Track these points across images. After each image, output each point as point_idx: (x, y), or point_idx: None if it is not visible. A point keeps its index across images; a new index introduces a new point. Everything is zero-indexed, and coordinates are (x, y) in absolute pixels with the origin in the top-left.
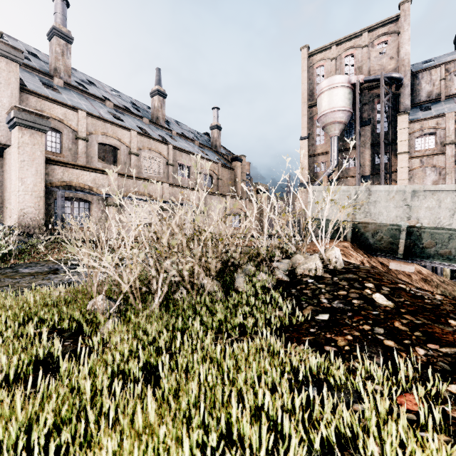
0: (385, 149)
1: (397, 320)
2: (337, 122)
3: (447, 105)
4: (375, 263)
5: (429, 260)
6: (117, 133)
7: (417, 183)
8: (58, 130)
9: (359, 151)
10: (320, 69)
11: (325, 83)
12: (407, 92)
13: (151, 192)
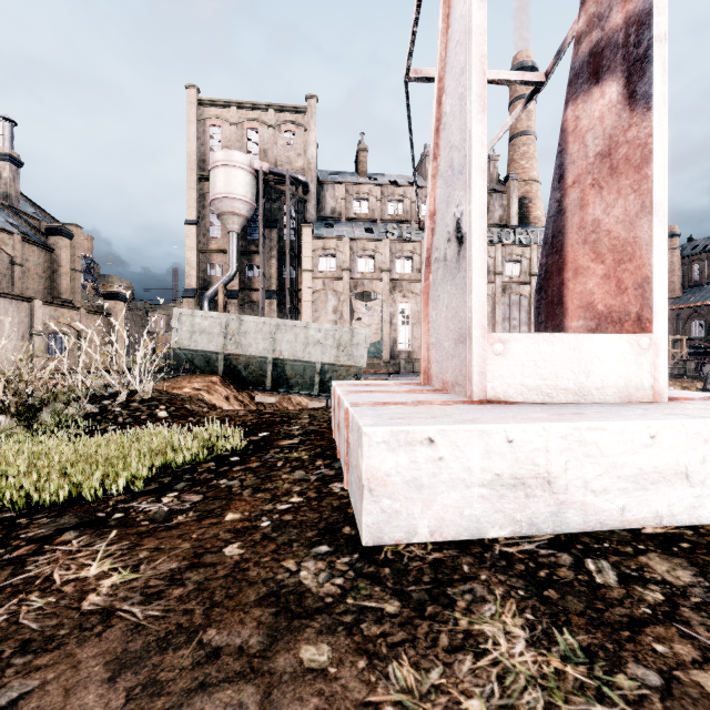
0: (293, 262)
1: (160, 422)
2: (236, 214)
3: (347, 228)
4: (244, 397)
5: (294, 390)
6: None
7: (321, 307)
8: None
9: (264, 258)
10: (215, 130)
11: (221, 155)
12: (313, 201)
13: None
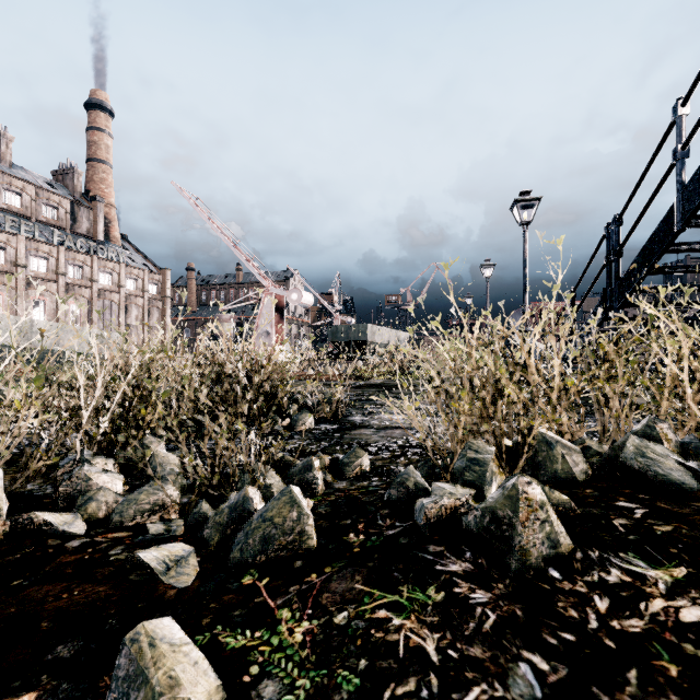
0: None
1: None
2: None
3: None
4: None
5: None
6: None
7: None
8: None
9: None
10: None
11: None
12: None
13: None
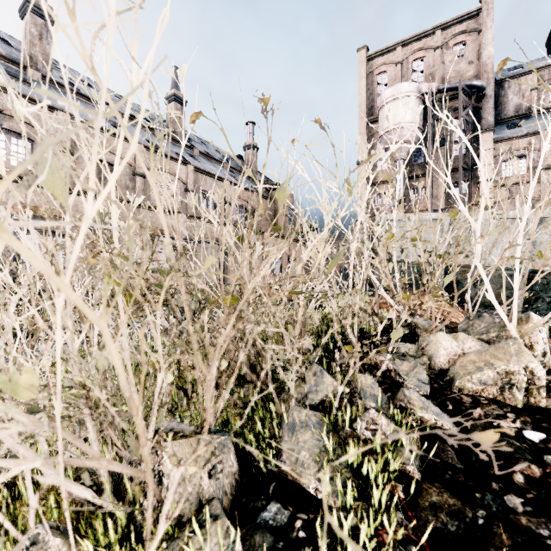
0: (463, 177)
1: None
2: (404, 141)
3: (541, 121)
4: None
5: None
6: (116, 146)
7: None
8: (27, 138)
9: (431, 178)
10: (381, 76)
11: (389, 91)
12: (490, 105)
13: (161, 226)
